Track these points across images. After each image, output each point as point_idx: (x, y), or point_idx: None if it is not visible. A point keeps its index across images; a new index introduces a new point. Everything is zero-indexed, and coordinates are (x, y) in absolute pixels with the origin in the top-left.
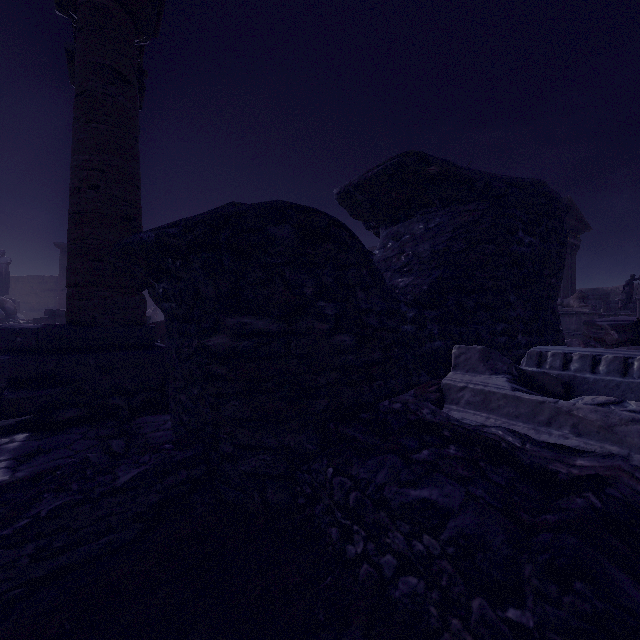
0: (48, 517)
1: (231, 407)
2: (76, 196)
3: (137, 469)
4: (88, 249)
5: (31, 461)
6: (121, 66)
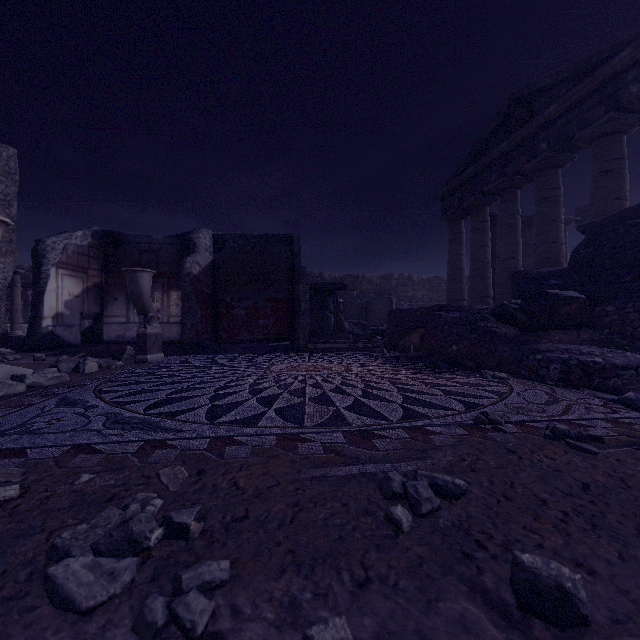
0: None
1: None
2: None
3: None
4: None
5: None
6: None
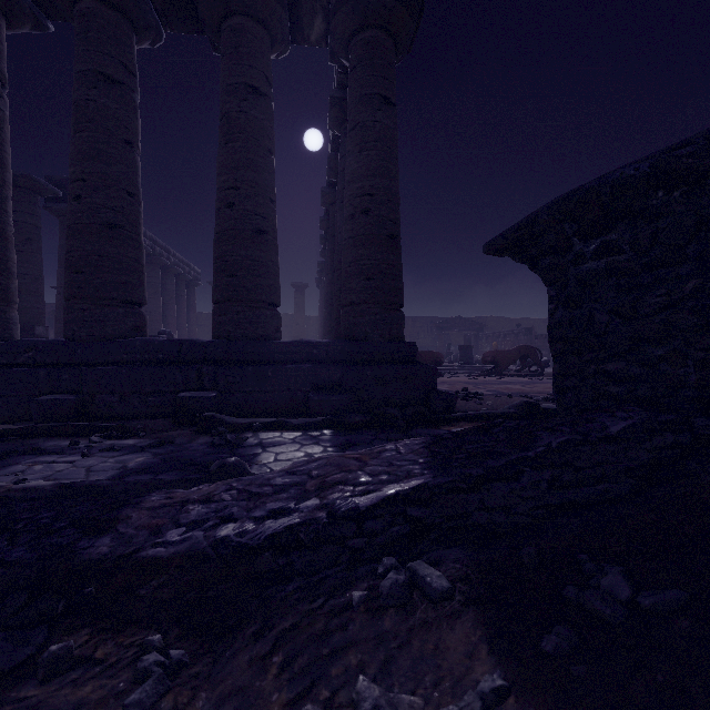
0: (557, 450)
1: None
2: (351, 222)
3: (624, 422)
4: (361, 270)
5: (350, 450)
6: (386, 90)
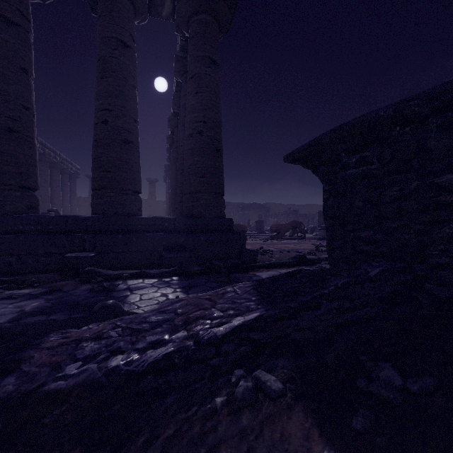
0: (341, 288)
1: (446, 230)
2: (190, 139)
3: (377, 268)
4: (197, 170)
5: (192, 290)
6: (213, 55)
